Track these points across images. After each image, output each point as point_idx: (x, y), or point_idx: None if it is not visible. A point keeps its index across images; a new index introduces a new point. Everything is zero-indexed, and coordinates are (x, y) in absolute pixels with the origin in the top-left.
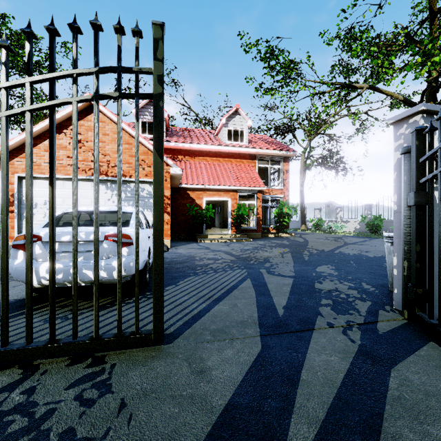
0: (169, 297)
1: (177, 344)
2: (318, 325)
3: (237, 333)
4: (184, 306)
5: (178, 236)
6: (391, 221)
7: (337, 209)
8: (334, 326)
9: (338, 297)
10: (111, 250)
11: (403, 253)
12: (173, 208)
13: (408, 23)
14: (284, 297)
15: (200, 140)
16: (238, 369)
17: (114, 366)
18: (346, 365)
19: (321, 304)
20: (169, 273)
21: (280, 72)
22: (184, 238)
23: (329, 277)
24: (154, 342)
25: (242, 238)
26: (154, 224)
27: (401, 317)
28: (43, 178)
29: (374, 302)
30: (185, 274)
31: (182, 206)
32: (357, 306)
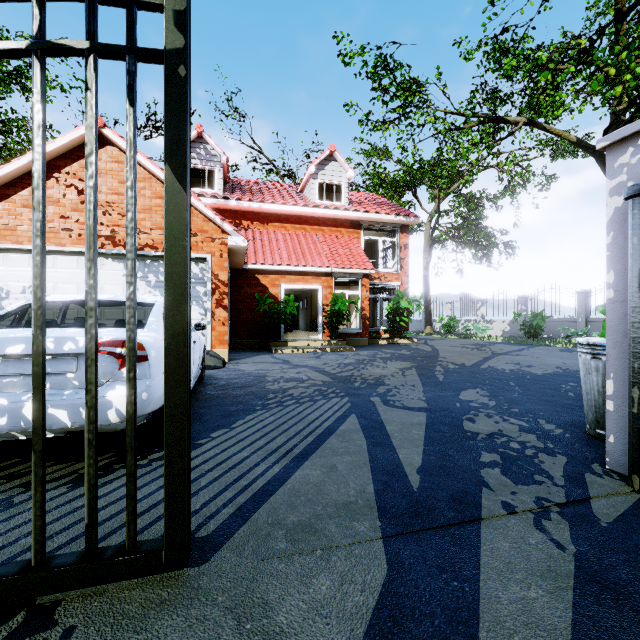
0: (216, 452)
1: (217, 564)
2: (486, 509)
3: (338, 533)
4: (240, 472)
5: (241, 342)
6: (556, 320)
7: (478, 303)
8: (516, 510)
9: (508, 447)
10: (106, 371)
11: (631, 373)
12: (234, 300)
13: (582, 31)
14: (416, 449)
15: (276, 197)
16: (344, 634)
17: (68, 636)
18: (566, 612)
19: (482, 463)
20: (221, 406)
21: (396, 97)
22: (251, 346)
23: (484, 410)
24: (167, 568)
25: (339, 345)
26: (166, 321)
27: (627, 487)
28: (20, 251)
29: (571, 458)
30: (247, 407)
31: (248, 297)
32: (545, 465)
